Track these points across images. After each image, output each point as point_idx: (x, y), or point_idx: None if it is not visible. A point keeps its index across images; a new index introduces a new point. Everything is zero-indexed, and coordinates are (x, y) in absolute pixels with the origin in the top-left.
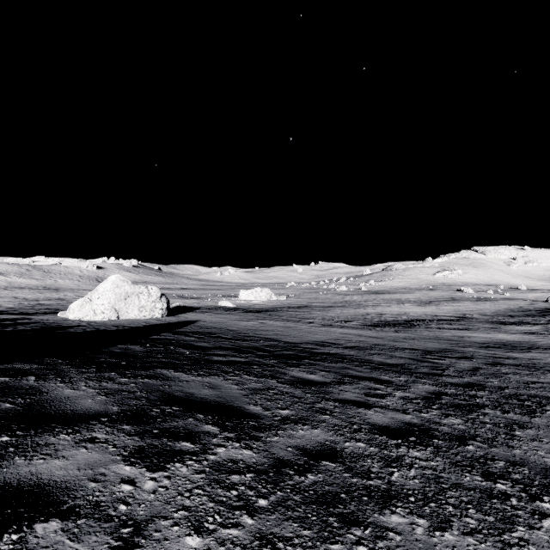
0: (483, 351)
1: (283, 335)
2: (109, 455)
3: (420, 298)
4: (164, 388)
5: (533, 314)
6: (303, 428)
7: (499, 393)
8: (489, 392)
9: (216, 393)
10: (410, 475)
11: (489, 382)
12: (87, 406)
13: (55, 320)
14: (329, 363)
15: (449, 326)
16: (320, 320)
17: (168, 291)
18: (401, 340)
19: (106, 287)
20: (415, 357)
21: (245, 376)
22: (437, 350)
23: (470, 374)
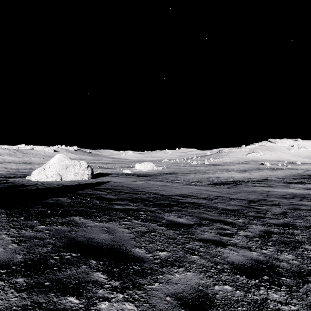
0: (284, 201)
1: (160, 190)
2: None
3: (239, 168)
4: (71, 233)
5: (307, 178)
6: (178, 271)
7: (308, 231)
8: (301, 230)
9: (111, 237)
10: None
11: (297, 223)
12: None
13: (22, 181)
14: (191, 209)
15: (258, 184)
16: (182, 181)
17: (94, 164)
18: (233, 193)
19: (54, 161)
20: (244, 204)
21: (134, 221)
22: (256, 199)
23: (283, 216)
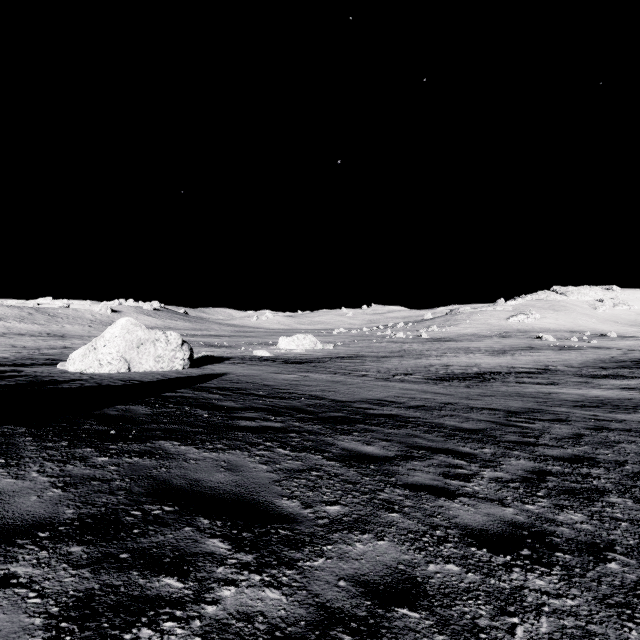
0: (579, 412)
1: (330, 391)
2: (22, 617)
3: (492, 347)
4: (159, 471)
5: (629, 366)
6: (362, 539)
7: (619, 470)
8: (605, 469)
9: (234, 478)
10: (542, 632)
11: (600, 455)
12: (24, 508)
13: (51, 372)
14: (390, 428)
15: (530, 379)
16: (374, 372)
17: (194, 339)
18: (476, 398)
19: (115, 332)
20: (497, 419)
21: (279, 450)
22: (523, 410)
23: (572, 443)
